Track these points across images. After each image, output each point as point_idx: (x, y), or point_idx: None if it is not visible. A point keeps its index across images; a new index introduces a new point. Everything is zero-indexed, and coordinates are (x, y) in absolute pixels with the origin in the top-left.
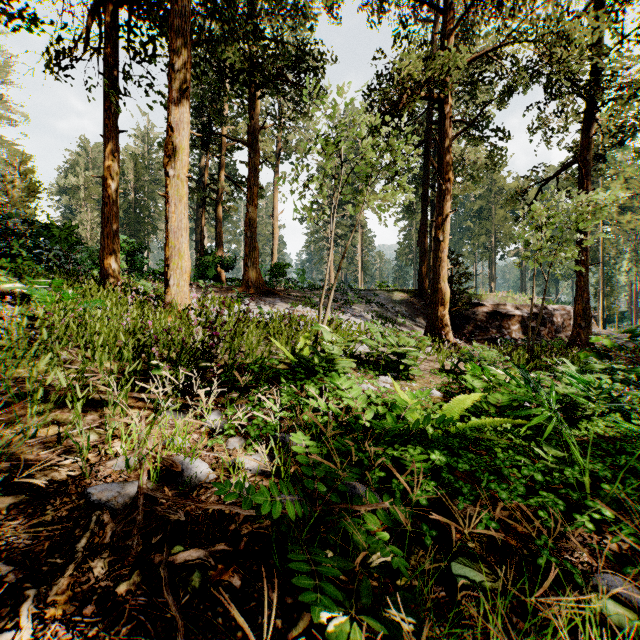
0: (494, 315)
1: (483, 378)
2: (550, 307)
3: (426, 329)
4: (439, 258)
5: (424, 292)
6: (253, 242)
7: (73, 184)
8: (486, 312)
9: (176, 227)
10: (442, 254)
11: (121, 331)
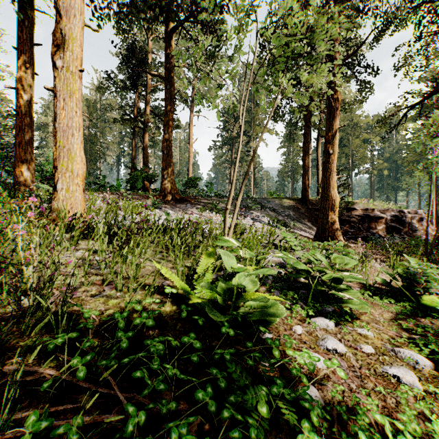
0: (364, 218)
1: None
2: (405, 211)
3: (317, 231)
4: (329, 169)
5: (307, 199)
6: (169, 158)
7: (44, 121)
8: (358, 215)
9: (65, 125)
10: (332, 165)
11: None
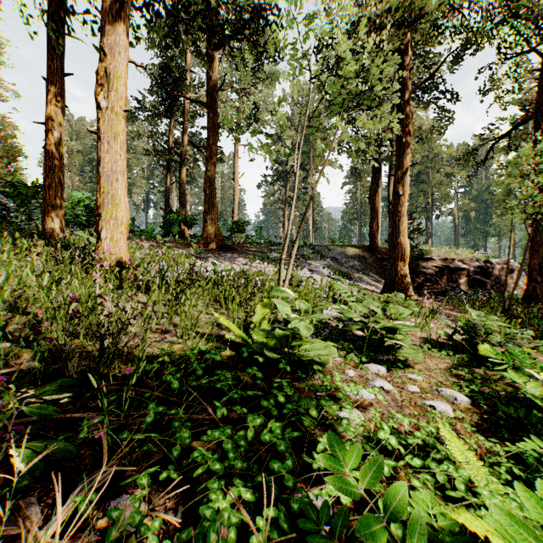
0: (443, 269)
1: (533, 376)
2: (493, 261)
3: (385, 284)
4: (399, 212)
5: (375, 247)
6: (212, 199)
7: None
8: (435, 266)
9: (109, 169)
10: (402, 208)
11: (5, 301)
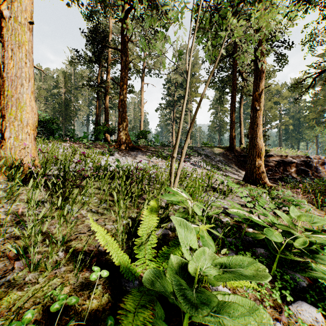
0: (280, 162)
1: None
2: (311, 157)
3: (246, 174)
4: (256, 122)
5: (233, 148)
6: (124, 115)
7: None
8: (274, 160)
9: (14, 75)
10: (259, 119)
11: None
